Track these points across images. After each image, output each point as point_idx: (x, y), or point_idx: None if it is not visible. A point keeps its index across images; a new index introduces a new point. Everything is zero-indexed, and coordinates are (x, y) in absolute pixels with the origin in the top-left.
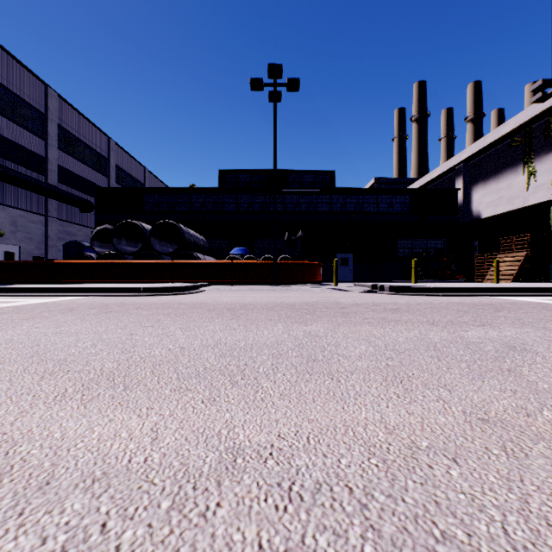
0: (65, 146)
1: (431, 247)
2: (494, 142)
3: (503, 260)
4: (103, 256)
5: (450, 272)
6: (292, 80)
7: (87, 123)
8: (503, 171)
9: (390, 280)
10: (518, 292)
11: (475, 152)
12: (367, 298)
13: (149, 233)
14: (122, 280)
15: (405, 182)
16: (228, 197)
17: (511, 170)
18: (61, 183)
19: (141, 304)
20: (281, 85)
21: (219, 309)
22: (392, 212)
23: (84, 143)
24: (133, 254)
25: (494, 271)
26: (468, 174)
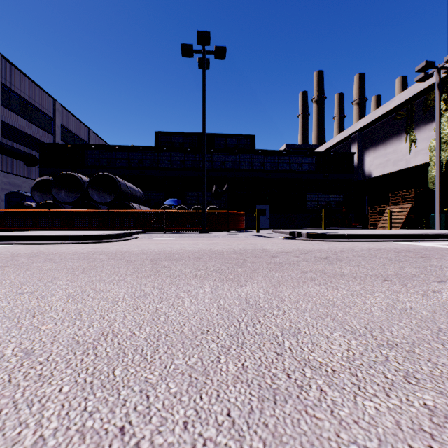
0: (9, 104)
1: (333, 200)
2: (383, 115)
3: (392, 210)
4: (41, 205)
5: (348, 220)
6: (219, 48)
7: (32, 85)
8: (389, 138)
9: (300, 227)
10: (417, 238)
11: (368, 123)
12: (291, 245)
13: (87, 184)
14: (59, 228)
15: (310, 148)
16: (163, 154)
17: (396, 138)
18: (5, 138)
19: (58, 253)
20: (209, 53)
21: (141, 260)
22: (302, 171)
23: (30, 103)
24: (71, 203)
25: (388, 219)
26: (362, 141)
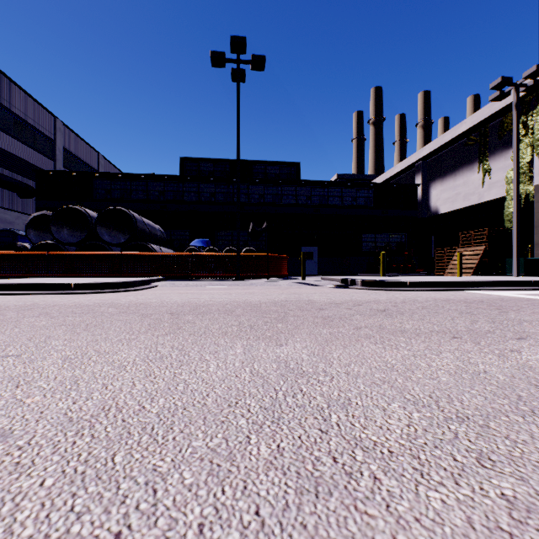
0: None
1: (393, 242)
2: (452, 140)
3: (462, 253)
4: (38, 246)
5: (411, 265)
6: (257, 57)
7: (27, 98)
8: (459, 168)
9: (354, 274)
10: (491, 286)
11: (434, 149)
12: (343, 295)
13: (95, 221)
14: (60, 274)
15: (366, 179)
16: (189, 185)
17: (467, 167)
18: None
19: (57, 306)
20: (245, 63)
21: (159, 313)
22: (357, 206)
23: (24, 120)
24: (75, 244)
25: (458, 264)
26: (427, 171)
